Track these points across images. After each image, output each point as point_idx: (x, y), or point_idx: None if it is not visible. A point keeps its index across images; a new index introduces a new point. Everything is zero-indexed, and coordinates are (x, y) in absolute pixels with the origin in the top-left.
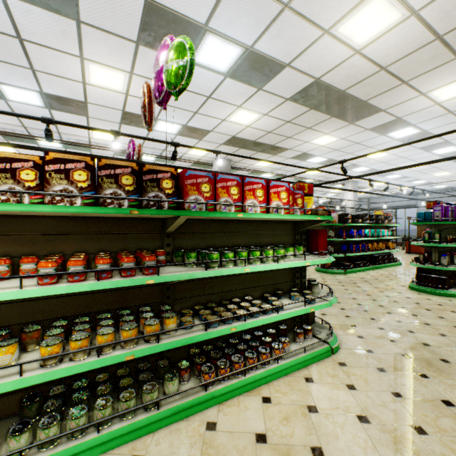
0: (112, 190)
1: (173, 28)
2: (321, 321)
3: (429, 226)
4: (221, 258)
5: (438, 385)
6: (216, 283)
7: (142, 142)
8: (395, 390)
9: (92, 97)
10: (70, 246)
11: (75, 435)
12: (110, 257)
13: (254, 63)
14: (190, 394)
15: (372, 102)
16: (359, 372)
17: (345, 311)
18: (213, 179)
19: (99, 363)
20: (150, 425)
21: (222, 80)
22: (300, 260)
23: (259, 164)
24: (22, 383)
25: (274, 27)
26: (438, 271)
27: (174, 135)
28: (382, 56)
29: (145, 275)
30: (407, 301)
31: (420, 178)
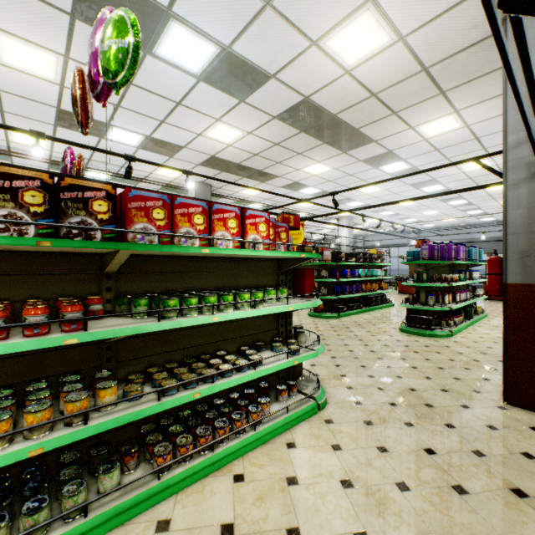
0: (6, 211)
1: (124, 4)
2: (309, 374)
3: (418, 265)
4: (182, 305)
5: (422, 433)
6: (180, 337)
7: (91, 154)
8: (381, 444)
9: (7, 84)
10: None
11: None
12: (4, 309)
13: (233, 67)
14: (136, 487)
15: (365, 131)
16: (346, 429)
17: (336, 359)
18: (169, 204)
19: None
20: None
21: (195, 84)
22: (282, 304)
23: (246, 192)
24: None
25: (255, 27)
26: (426, 312)
27: (135, 148)
28: (372, 81)
29: (65, 332)
30: (398, 344)
31: (411, 216)
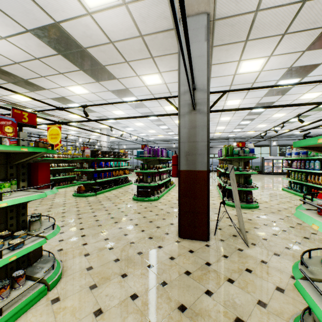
0: None
1: None
2: (49, 254)
3: (143, 159)
4: None
5: (132, 280)
6: None
7: None
8: (99, 306)
9: None
10: None
11: None
12: None
13: None
14: None
15: (109, 69)
16: (70, 303)
17: (84, 230)
18: None
19: None
20: None
21: None
22: None
23: (16, 97)
24: None
25: None
26: (146, 187)
27: None
28: (109, 30)
29: None
30: (130, 209)
31: (143, 132)
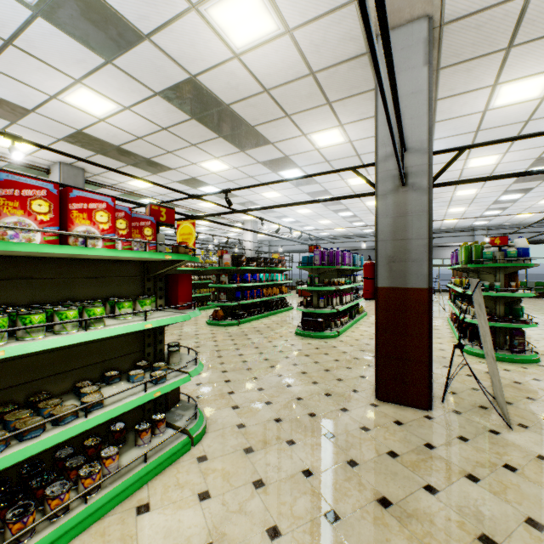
0: None
1: None
2: (188, 399)
3: (312, 270)
4: None
5: (303, 451)
6: None
7: None
8: (259, 476)
9: None
10: None
11: None
12: None
13: (87, 8)
14: None
15: (261, 131)
16: (221, 465)
17: (227, 373)
18: None
19: None
20: None
21: (30, 18)
22: (138, 321)
23: (134, 184)
24: None
25: None
26: (318, 314)
27: None
28: (263, 74)
29: None
30: (292, 348)
31: (310, 224)
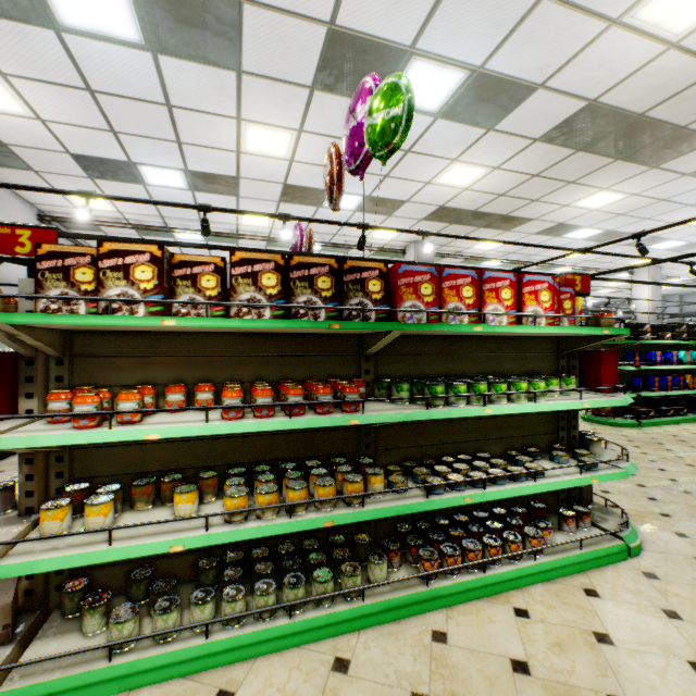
0: (305, 297)
1: (363, 59)
2: (605, 502)
3: None
4: (448, 392)
5: None
6: (434, 431)
7: (306, 226)
8: None
9: (246, 170)
10: (246, 372)
11: (264, 616)
12: (302, 387)
13: (483, 90)
14: (405, 587)
15: None
16: (685, 593)
17: (647, 489)
18: (437, 277)
19: (292, 527)
20: (354, 621)
21: (430, 124)
22: (572, 399)
23: (480, 247)
24: (209, 540)
25: (521, 31)
26: None
27: (351, 212)
28: None
29: (345, 413)
30: None
31: None
